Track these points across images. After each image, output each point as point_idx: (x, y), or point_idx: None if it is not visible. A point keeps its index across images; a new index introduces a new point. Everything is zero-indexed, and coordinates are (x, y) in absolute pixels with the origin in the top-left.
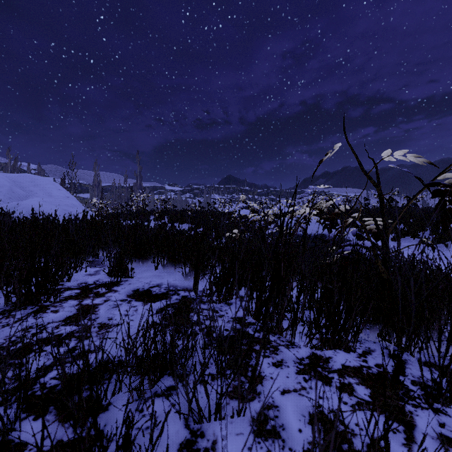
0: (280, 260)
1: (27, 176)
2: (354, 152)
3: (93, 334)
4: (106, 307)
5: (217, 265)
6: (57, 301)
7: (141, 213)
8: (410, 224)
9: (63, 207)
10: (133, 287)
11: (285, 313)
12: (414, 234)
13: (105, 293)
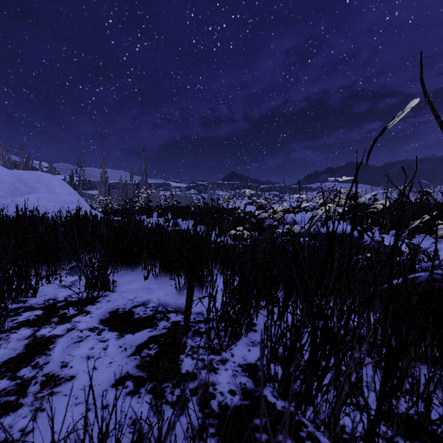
0: (329, 301)
1: (32, 172)
2: (437, 115)
3: (28, 399)
4: (66, 342)
5: (220, 272)
6: (5, 330)
7: (145, 209)
8: (426, 220)
9: (60, 204)
10: (112, 307)
11: (346, 406)
12: (431, 231)
13: (73, 316)
